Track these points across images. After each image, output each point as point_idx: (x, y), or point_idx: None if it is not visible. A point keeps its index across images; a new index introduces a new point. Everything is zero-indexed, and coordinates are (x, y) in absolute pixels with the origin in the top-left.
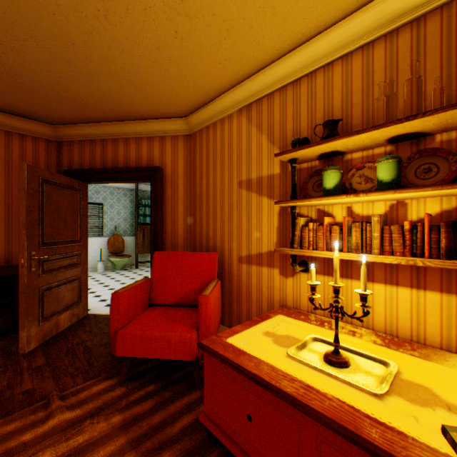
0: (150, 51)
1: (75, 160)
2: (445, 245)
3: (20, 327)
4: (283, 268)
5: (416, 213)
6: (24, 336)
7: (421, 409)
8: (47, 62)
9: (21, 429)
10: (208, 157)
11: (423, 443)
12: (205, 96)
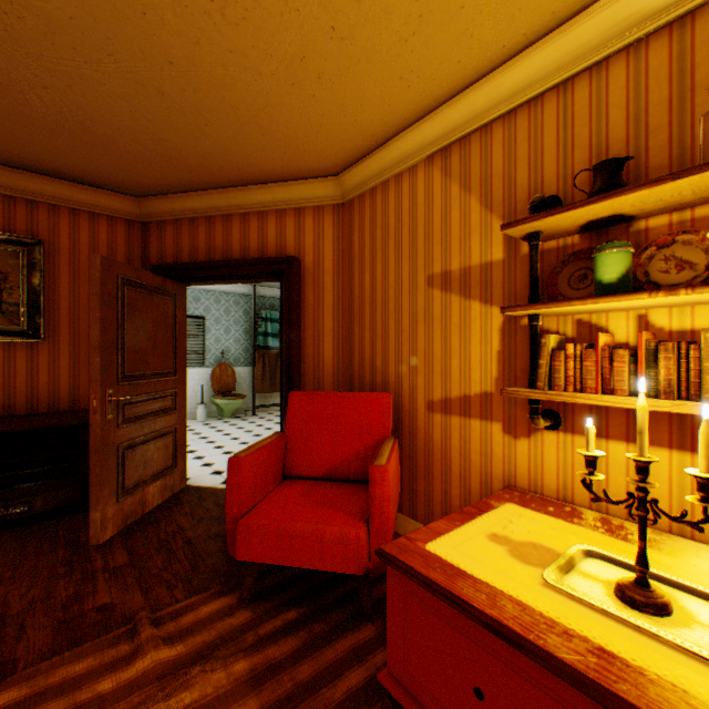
0: (288, 65)
1: (168, 250)
2: None
3: (91, 504)
4: (509, 421)
5: None
6: (97, 518)
7: None
8: (131, 96)
9: (95, 671)
10: (374, 238)
11: None
12: (371, 137)
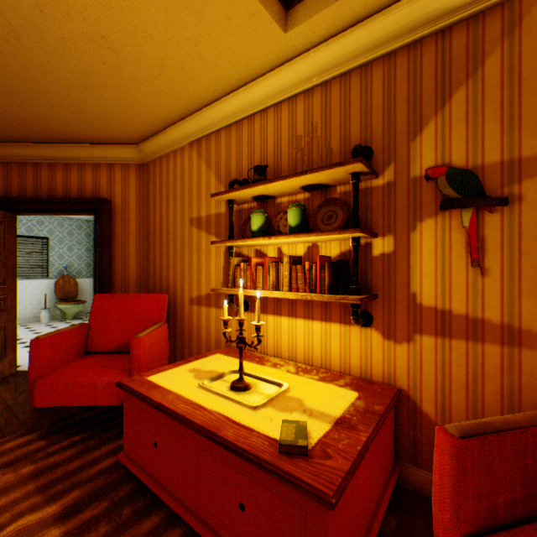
0: (78, 76)
1: None
2: (328, 282)
3: None
4: (228, 308)
5: (325, 254)
6: None
7: (282, 414)
8: None
9: None
10: (162, 190)
11: (263, 434)
12: (154, 125)
